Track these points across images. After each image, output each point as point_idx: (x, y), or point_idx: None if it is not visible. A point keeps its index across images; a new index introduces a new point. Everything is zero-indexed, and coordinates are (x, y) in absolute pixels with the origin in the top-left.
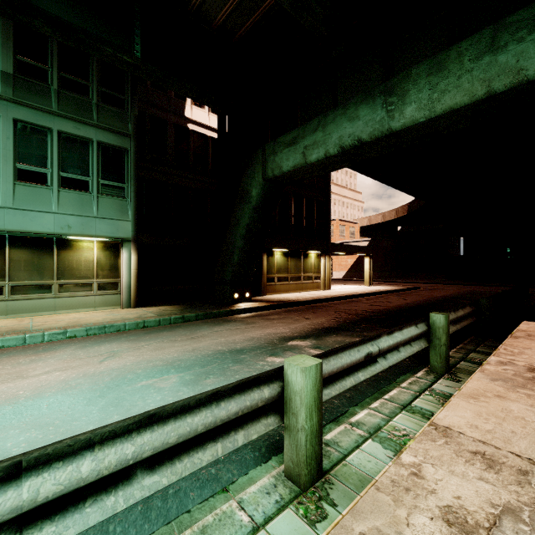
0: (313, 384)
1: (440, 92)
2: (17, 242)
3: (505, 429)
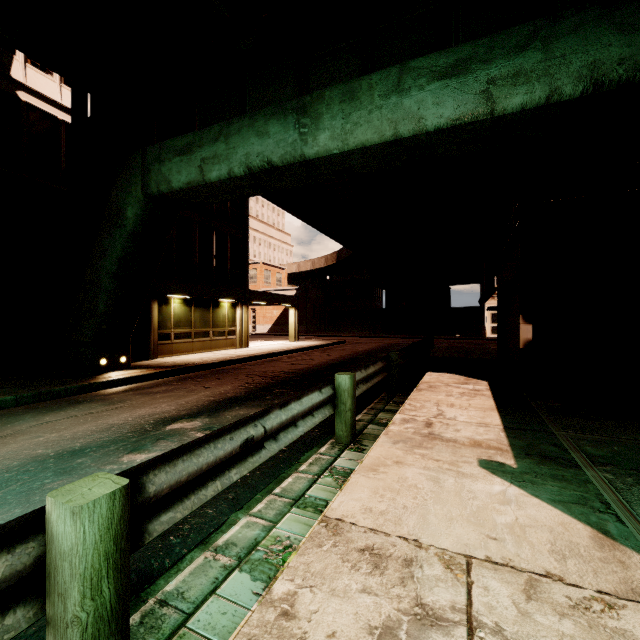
0: (104, 529)
1: (352, 124)
2: None
3: (398, 505)
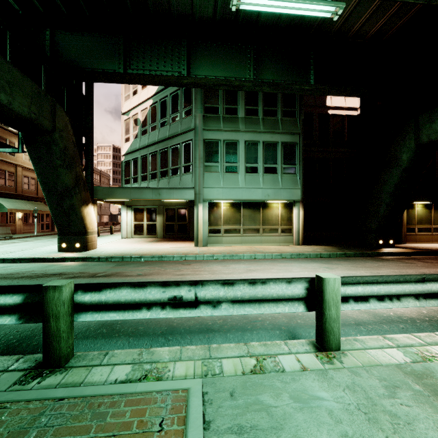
0: None
1: None
2: (245, 205)
3: None
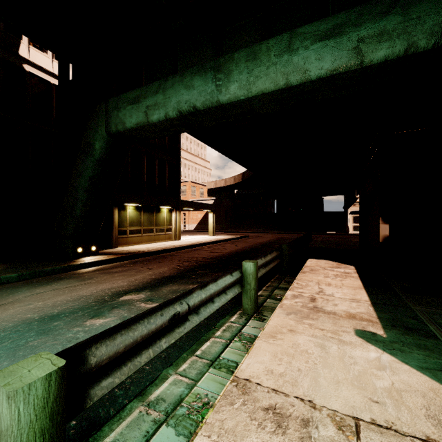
0: (40, 408)
1: (255, 76)
2: None
3: (293, 368)
